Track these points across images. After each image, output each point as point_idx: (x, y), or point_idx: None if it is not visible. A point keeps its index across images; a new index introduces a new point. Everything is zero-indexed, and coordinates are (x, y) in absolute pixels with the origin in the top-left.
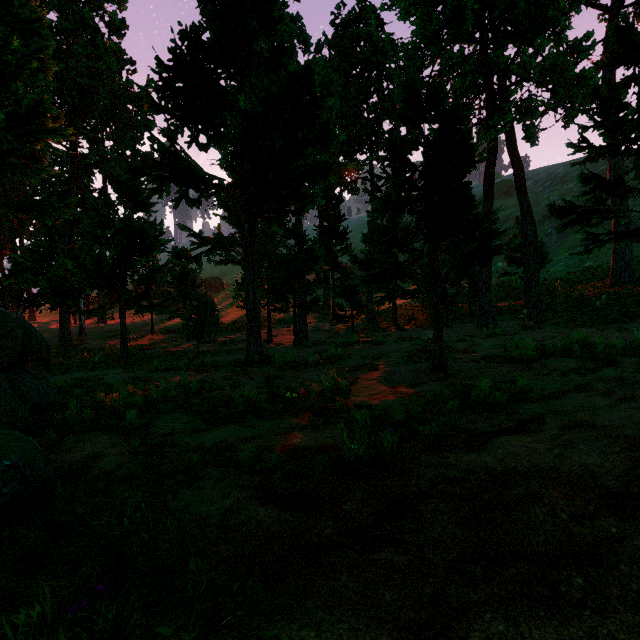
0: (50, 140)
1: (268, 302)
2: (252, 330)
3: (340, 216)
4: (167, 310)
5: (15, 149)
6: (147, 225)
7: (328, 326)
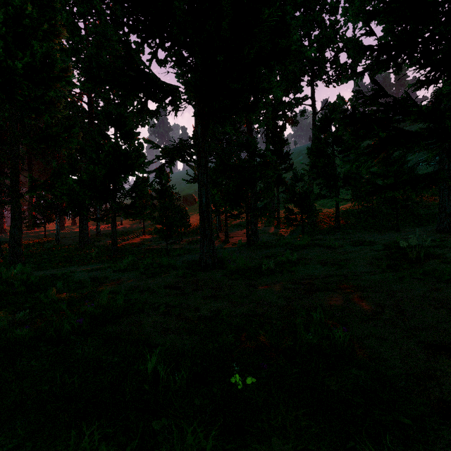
0: (59, 86)
1: (225, 210)
2: (205, 233)
3: (283, 141)
4: (145, 216)
5: (39, 97)
6: (132, 151)
7: (274, 230)
